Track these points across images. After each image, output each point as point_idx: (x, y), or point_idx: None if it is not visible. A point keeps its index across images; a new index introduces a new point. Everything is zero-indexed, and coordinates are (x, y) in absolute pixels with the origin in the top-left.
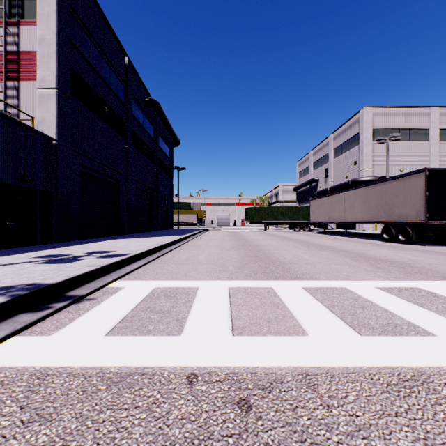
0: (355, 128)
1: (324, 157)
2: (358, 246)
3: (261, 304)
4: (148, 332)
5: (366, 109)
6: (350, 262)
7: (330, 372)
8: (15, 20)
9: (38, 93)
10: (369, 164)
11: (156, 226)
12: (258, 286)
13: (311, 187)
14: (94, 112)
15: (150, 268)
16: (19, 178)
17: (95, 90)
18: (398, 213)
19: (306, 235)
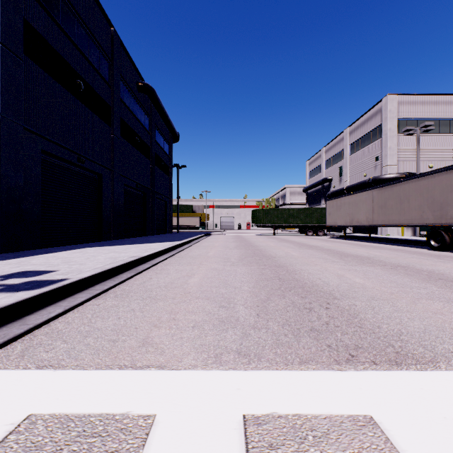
0: (376, 119)
1: (338, 154)
2: (408, 257)
3: None
4: None
5: (390, 97)
6: (444, 293)
7: None
8: None
9: None
10: (394, 159)
11: (151, 230)
12: (329, 407)
13: (323, 188)
14: (64, 86)
15: (88, 313)
16: None
17: (65, 58)
18: None
19: (325, 241)
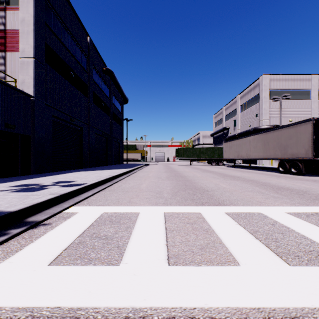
0: (256, 90)
1: (233, 111)
2: (261, 177)
3: (192, 229)
4: (90, 260)
5: (265, 76)
6: (259, 190)
7: (272, 316)
8: (3, 6)
9: (20, 61)
10: (267, 116)
11: (111, 162)
12: (189, 211)
13: (223, 133)
14: (63, 77)
15: (102, 195)
16: (3, 125)
17: (64, 60)
18: (291, 152)
19: (221, 168)
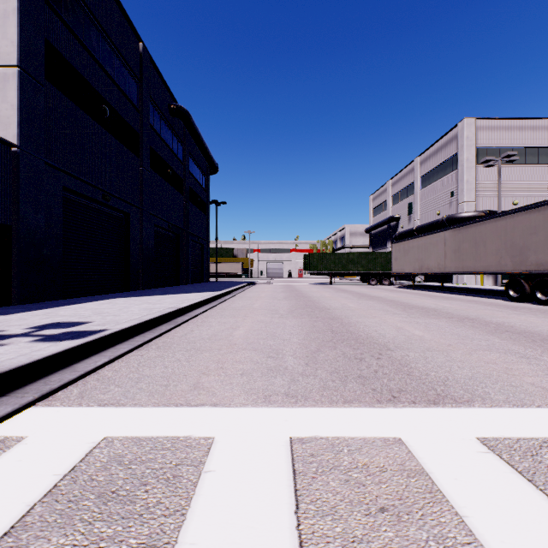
0: (451, 148)
1: (407, 187)
2: (480, 309)
3: None
4: None
5: (468, 121)
6: (505, 345)
7: None
8: None
9: None
10: (472, 194)
11: (185, 279)
12: (365, 432)
13: (389, 228)
14: (87, 113)
15: (134, 362)
16: None
17: (89, 81)
18: (535, 259)
19: (390, 291)
